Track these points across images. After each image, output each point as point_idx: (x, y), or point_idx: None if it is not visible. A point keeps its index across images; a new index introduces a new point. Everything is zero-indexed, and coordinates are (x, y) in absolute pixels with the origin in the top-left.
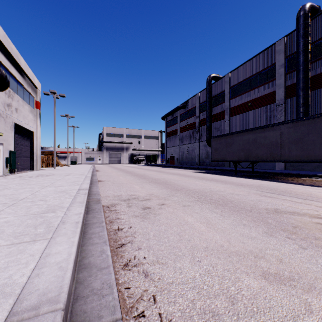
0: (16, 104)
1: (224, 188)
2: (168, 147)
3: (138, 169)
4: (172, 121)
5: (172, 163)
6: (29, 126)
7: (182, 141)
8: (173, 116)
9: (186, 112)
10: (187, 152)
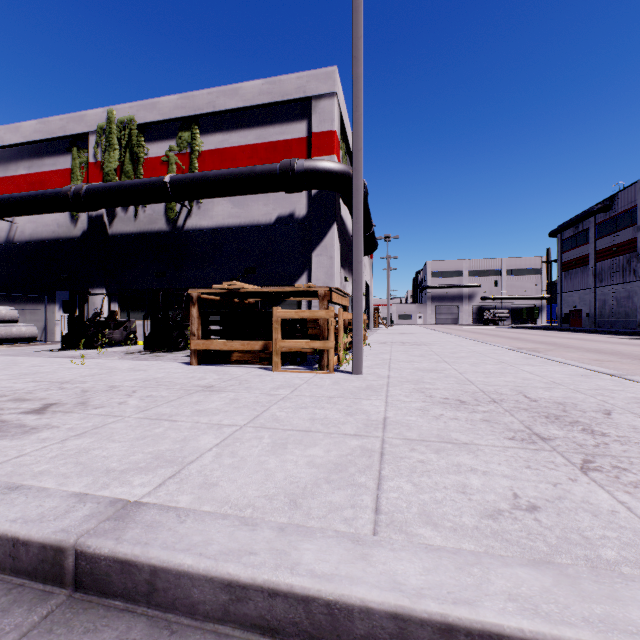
0: (365, 261)
1: (633, 349)
2: (564, 292)
3: (503, 332)
4: (575, 239)
5: (575, 325)
6: (368, 280)
7: (600, 279)
8: (578, 228)
9: (612, 219)
10: (614, 302)
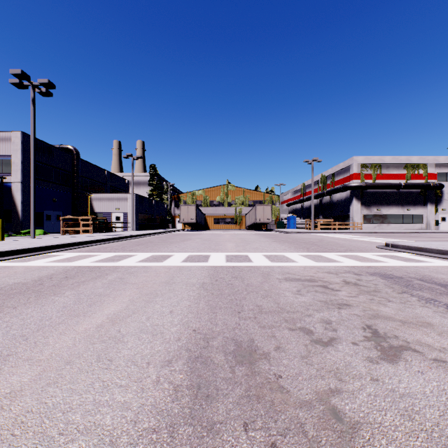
0: None
1: None
2: None
3: None
4: None
5: None
6: None
7: None
8: None
9: None
10: None
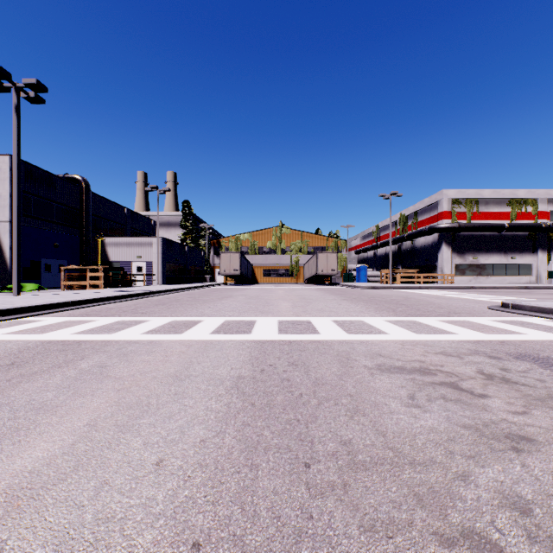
0: None
1: None
2: None
3: None
4: None
5: None
6: None
7: None
8: None
9: None
10: None
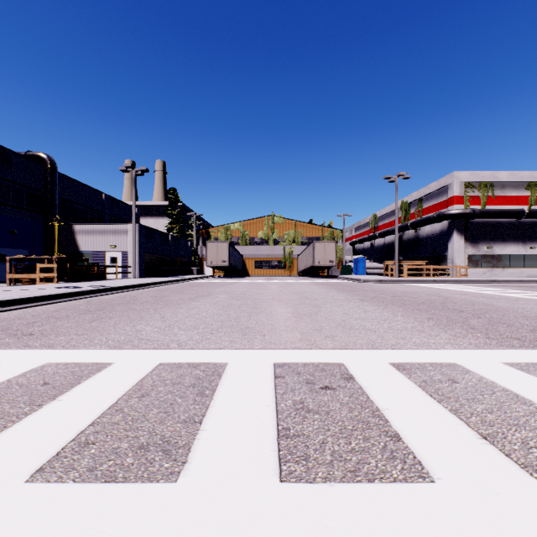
0: None
1: None
2: None
3: None
4: None
5: None
6: None
7: None
8: None
9: None
10: None
